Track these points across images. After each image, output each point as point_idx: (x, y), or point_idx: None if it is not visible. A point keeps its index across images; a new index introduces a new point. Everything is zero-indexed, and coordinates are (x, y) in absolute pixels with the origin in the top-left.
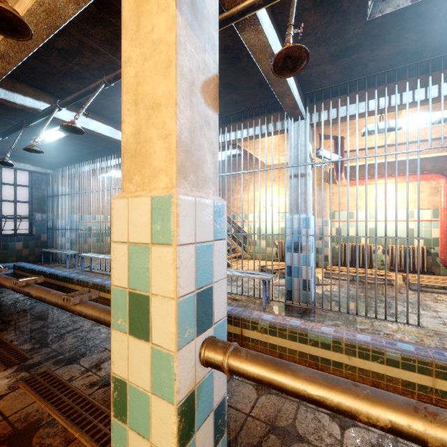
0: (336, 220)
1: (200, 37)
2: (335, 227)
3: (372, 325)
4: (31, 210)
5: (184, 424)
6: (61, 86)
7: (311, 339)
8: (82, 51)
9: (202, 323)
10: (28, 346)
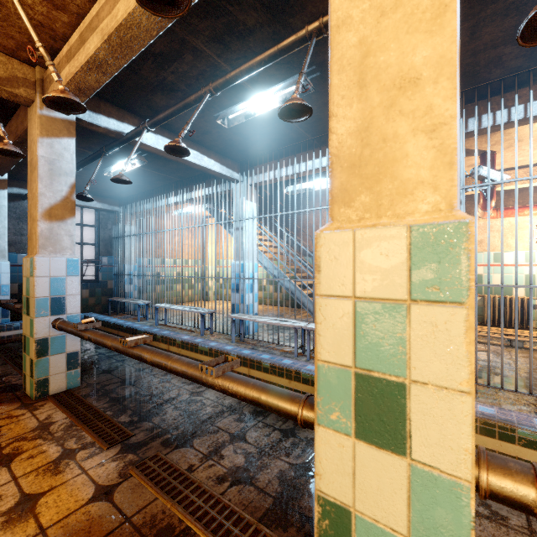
0: None
1: None
2: None
3: None
4: (97, 253)
5: None
6: (148, 104)
7: (522, 437)
8: (183, 54)
9: None
10: (126, 419)
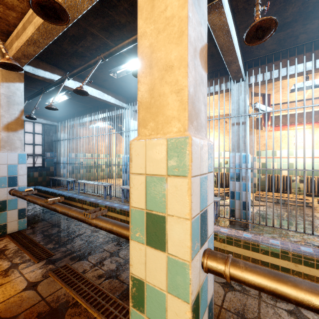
0: (261, 157)
1: (198, 13)
2: (261, 162)
3: (302, 238)
4: (43, 150)
5: None
6: (68, 63)
7: (262, 249)
8: (86, 37)
9: (202, 238)
10: (51, 246)
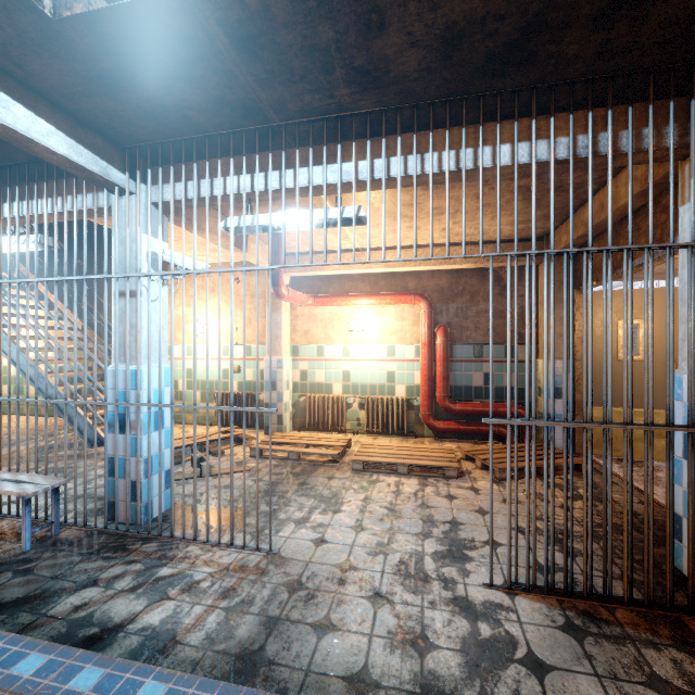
0: (301, 358)
1: None
2: (300, 369)
3: (194, 562)
4: None
5: None
6: None
7: None
8: None
9: None
10: None
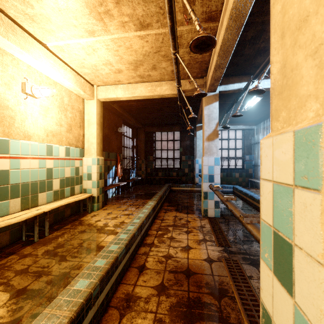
0: None
1: None
2: None
3: None
4: (243, 153)
5: None
6: (253, 66)
7: None
8: (265, 29)
9: None
10: (231, 239)
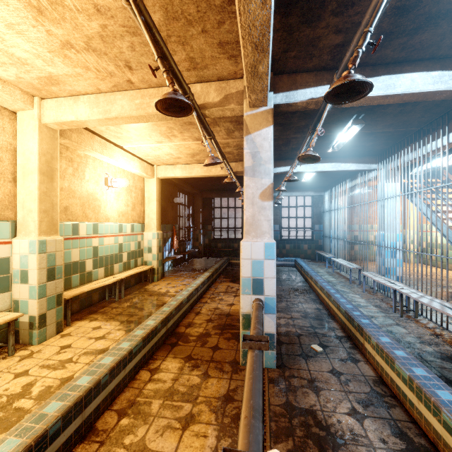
0: None
1: (258, 176)
2: None
3: None
4: (312, 223)
5: (245, 322)
6: (294, 155)
7: (396, 369)
8: (290, 140)
9: (255, 291)
10: None
